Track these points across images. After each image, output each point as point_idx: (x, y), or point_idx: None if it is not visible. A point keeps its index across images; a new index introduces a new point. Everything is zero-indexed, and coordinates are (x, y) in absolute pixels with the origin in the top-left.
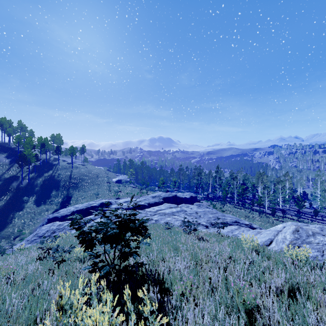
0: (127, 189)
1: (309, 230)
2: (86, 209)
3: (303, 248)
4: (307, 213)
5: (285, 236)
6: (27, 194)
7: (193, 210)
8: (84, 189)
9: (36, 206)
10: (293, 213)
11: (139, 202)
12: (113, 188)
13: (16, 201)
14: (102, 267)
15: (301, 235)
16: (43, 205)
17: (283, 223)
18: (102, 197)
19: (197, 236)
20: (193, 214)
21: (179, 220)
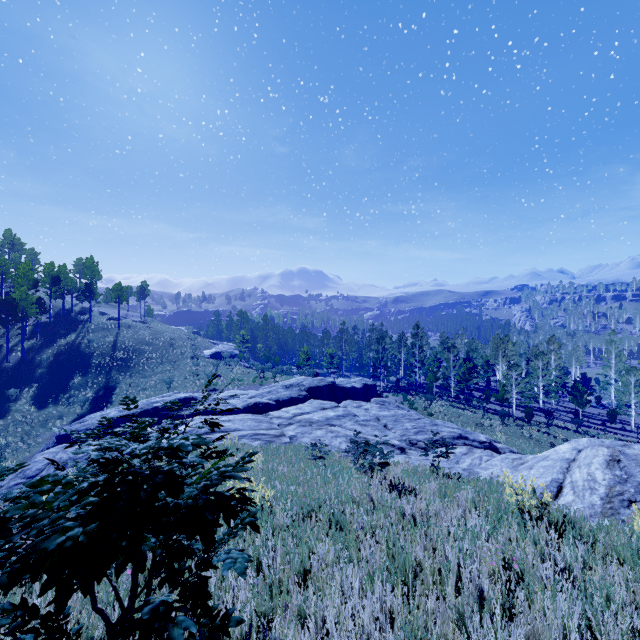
0: (233, 371)
1: None
2: (141, 413)
3: None
4: (592, 417)
5: (592, 474)
6: (17, 382)
7: (370, 414)
8: (144, 371)
9: (37, 408)
10: (566, 416)
11: (257, 398)
12: (205, 370)
13: None
14: None
15: (630, 472)
16: (52, 405)
17: (572, 442)
18: (180, 388)
19: (390, 480)
20: (371, 423)
21: (341, 437)
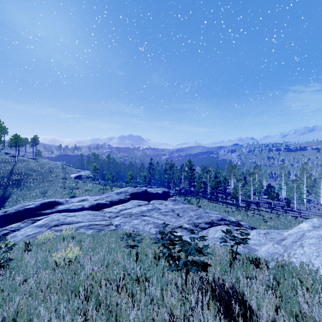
0: (87, 185)
1: None
2: (15, 213)
3: None
4: (275, 205)
5: None
6: None
7: (168, 207)
8: (30, 187)
9: None
10: (263, 205)
11: (99, 200)
12: (70, 185)
13: None
14: None
15: None
16: None
17: (308, 221)
18: (52, 196)
19: (211, 286)
20: (169, 213)
21: (151, 224)
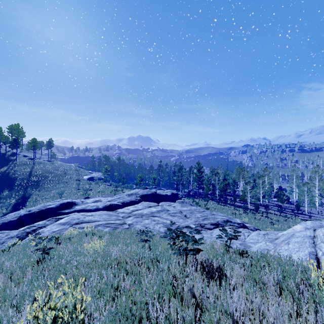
0: (99, 187)
1: None
2: (38, 212)
3: None
4: (285, 208)
5: None
6: None
7: (176, 209)
8: (47, 188)
9: None
10: (273, 208)
11: (111, 201)
12: (83, 186)
13: None
14: None
15: None
16: None
17: (302, 223)
18: (68, 197)
19: (203, 264)
20: (177, 214)
21: (160, 223)
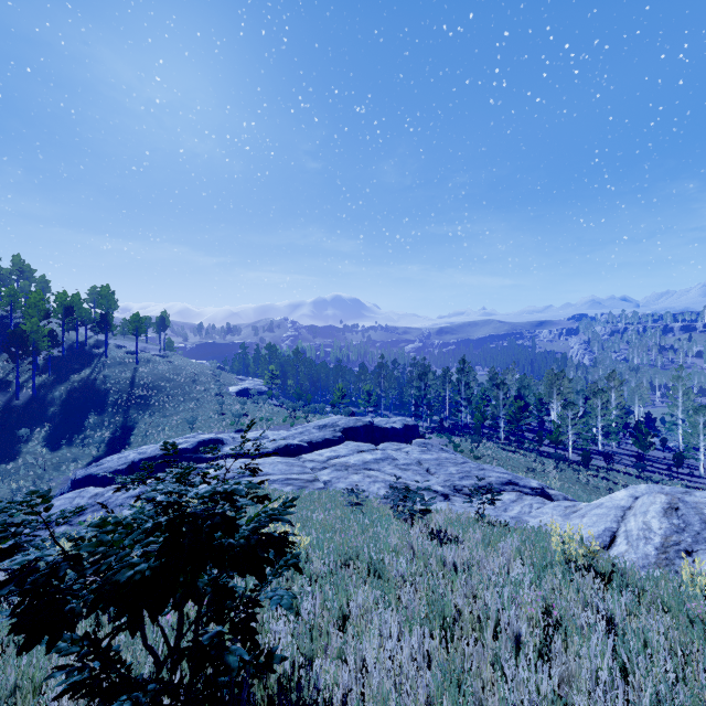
0: (261, 409)
1: (704, 506)
2: (163, 456)
3: (703, 556)
4: (656, 461)
5: (647, 523)
6: (28, 422)
7: (411, 457)
8: (164, 410)
9: (50, 450)
10: (627, 460)
11: (288, 439)
12: (231, 408)
13: (1, 439)
14: (102, 705)
15: (688, 520)
16: (66, 446)
17: (629, 488)
18: (204, 428)
19: (432, 528)
20: (412, 467)
21: (379, 482)
